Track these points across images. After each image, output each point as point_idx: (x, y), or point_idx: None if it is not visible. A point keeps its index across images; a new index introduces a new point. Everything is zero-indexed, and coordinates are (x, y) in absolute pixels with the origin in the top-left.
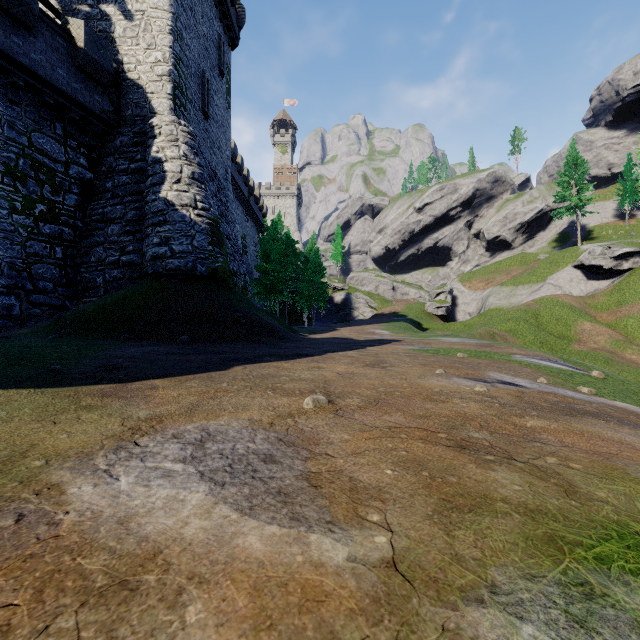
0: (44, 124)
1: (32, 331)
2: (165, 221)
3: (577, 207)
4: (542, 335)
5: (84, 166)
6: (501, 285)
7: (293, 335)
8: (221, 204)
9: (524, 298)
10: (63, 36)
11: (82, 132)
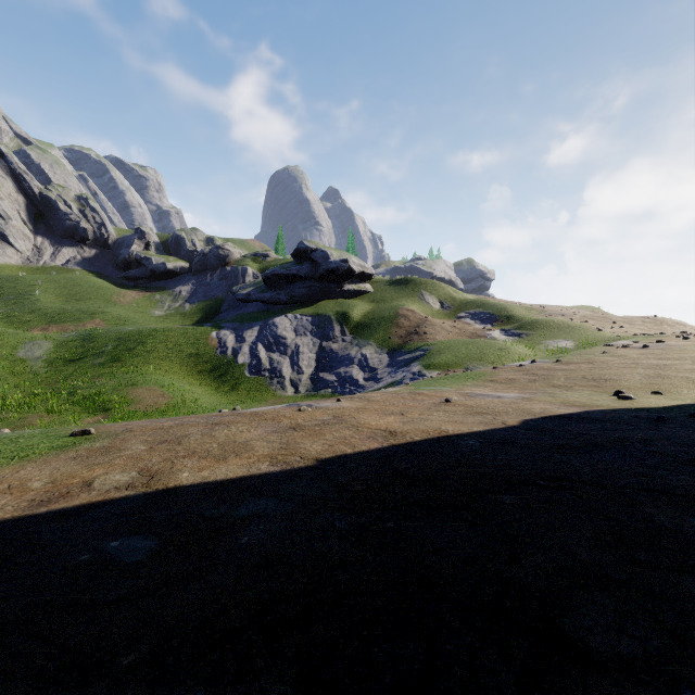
0: None
1: None
2: None
3: None
4: None
5: None
6: None
7: None
8: None
9: None
10: None
11: None
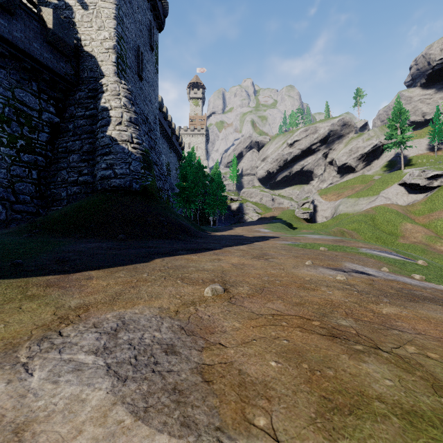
0: (24, 83)
1: (12, 231)
2: (110, 152)
3: (401, 143)
4: (377, 232)
5: (53, 113)
6: (348, 197)
7: (201, 233)
8: (151, 140)
9: (364, 206)
10: (37, 20)
11: (51, 89)
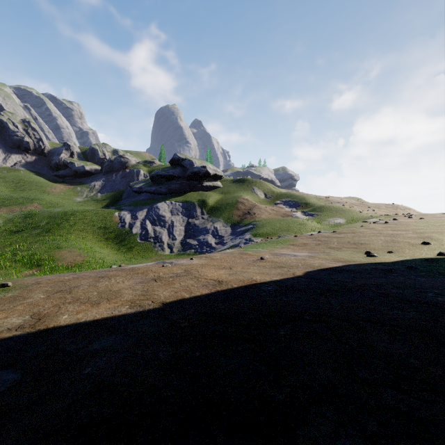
0: None
1: None
2: None
3: None
4: None
5: None
6: None
7: None
8: None
9: None
10: None
11: None
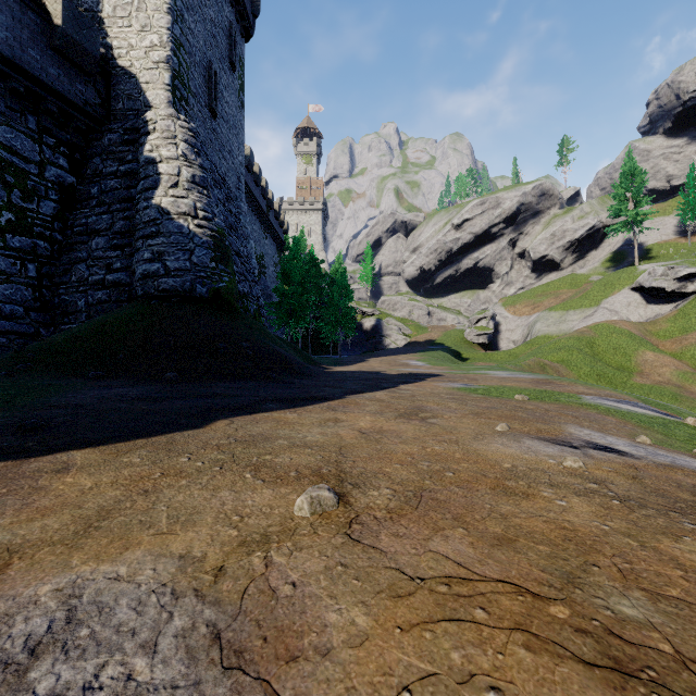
0: (13, 116)
1: None
2: (158, 232)
3: (634, 223)
4: (599, 366)
5: (64, 168)
6: (549, 310)
7: (312, 369)
8: (230, 215)
9: (576, 324)
10: (36, 11)
11: (62, 128)
